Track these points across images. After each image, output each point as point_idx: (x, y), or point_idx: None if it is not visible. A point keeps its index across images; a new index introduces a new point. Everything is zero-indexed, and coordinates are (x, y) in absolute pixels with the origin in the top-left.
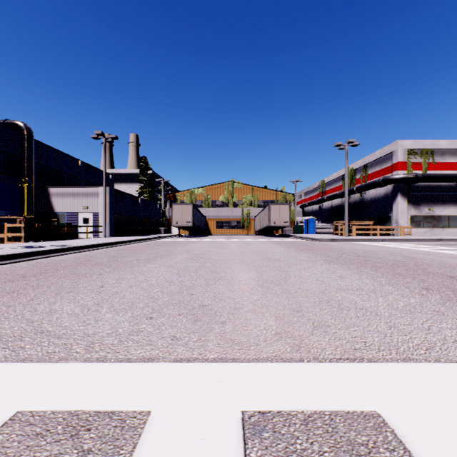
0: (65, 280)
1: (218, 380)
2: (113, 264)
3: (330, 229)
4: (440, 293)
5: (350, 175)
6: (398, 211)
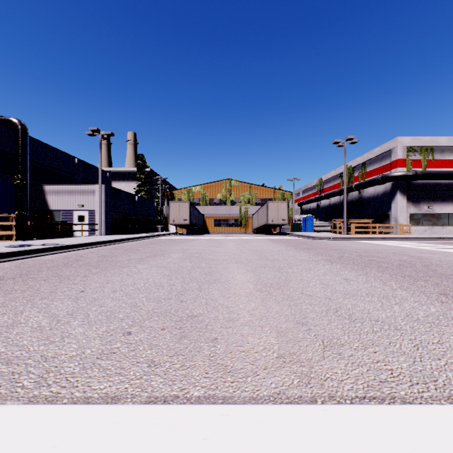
0: (44, 284)
1: (201, 437)
2: (101, 264)
3: (328, 227)
4: None
5: (348, 173)
6: (397, 208)
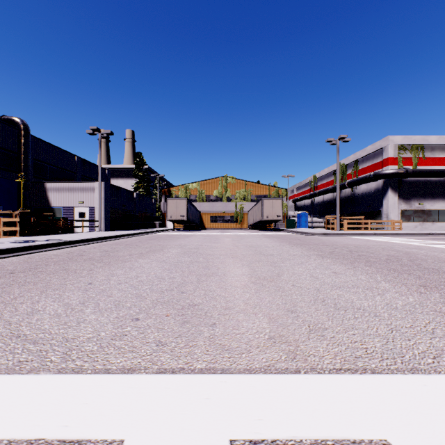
0: (53, 277)
1: (204, 397)
2: (105, 259)
3: (322, 223)
4: (439, 291)
5: (341, 170)
6: (388, 205)
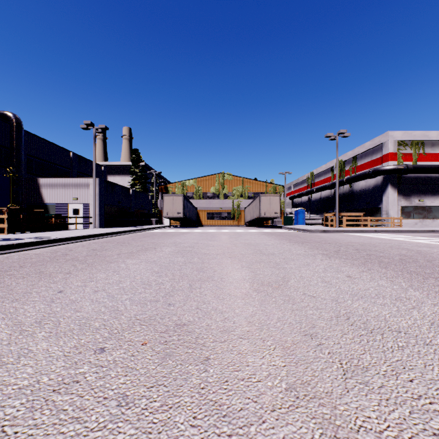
0: (21, 282)
1: None
2: (89, 259)
3: (320, 220)
4: None
5: (339, 167)
6: (388, 202)
